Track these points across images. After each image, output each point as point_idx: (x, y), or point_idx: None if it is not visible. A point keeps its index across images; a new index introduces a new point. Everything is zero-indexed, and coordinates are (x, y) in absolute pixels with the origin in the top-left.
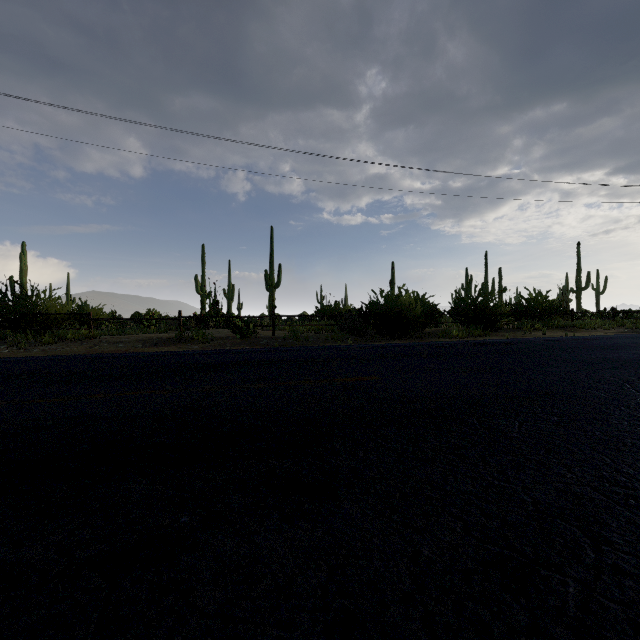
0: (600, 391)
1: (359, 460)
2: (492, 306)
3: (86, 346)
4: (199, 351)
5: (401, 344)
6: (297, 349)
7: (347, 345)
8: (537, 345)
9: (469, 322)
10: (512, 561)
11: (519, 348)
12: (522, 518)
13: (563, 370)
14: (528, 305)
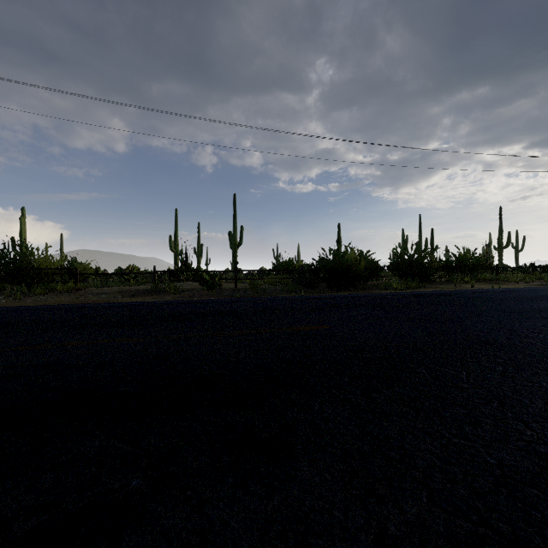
0: (536, 340)
1: (315, 412)
2: (427, 262)
3: (73, 297)
4: (170, 301)
5: (348, 295)
6: (256, 300)
7: (300, 296)
8: (469, 296)
9: (406, 276)
10: (489, 543)
11: (453, 299)
12: (490, 485)
13: (497, 320)
14: (458, 261)
